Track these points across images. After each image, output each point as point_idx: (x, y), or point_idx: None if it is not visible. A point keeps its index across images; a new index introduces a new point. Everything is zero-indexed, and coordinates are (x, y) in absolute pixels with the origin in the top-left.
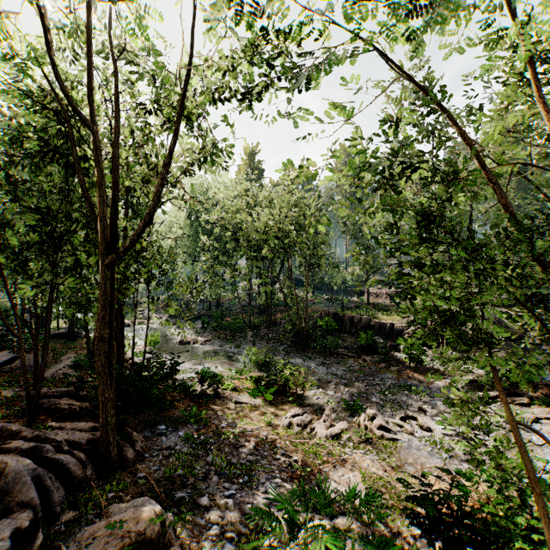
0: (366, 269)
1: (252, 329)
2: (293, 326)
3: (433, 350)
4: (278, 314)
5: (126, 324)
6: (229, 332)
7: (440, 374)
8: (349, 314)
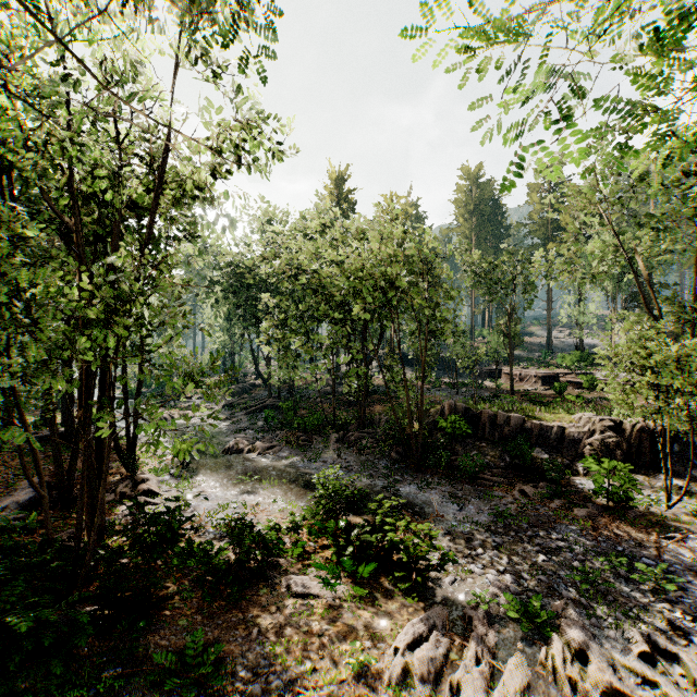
0: (508, 340)
1: (337, 430)
2: (400, 430)
3: (639, 475)
4: (377, 405)
5: (162, 418)
6: (304, 432)
7: (669, 526)
8: (488, 411)
